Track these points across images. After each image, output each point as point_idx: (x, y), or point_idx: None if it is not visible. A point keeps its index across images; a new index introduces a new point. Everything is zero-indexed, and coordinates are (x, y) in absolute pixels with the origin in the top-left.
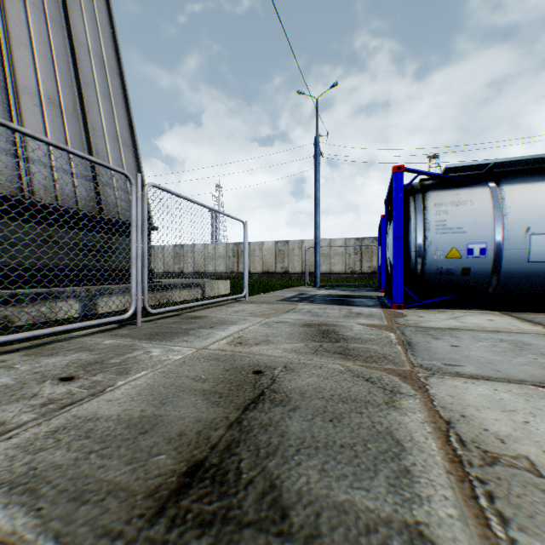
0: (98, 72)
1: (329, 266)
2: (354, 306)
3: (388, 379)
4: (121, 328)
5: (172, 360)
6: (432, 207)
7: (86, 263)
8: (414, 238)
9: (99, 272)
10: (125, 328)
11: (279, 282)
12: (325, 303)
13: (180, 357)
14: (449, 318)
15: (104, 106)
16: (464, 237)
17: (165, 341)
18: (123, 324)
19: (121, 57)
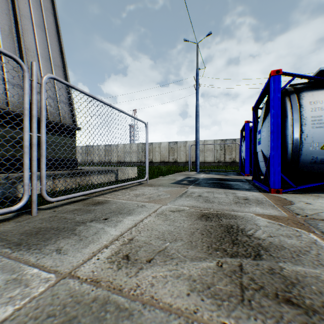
0: (34, 9)
1: (204, 158)
2: (235, 189)
3: None
4: (12, 219)
5: None
6: (307, 105)
7: (16, 154)
8: (291, 132)
9: None
10: (16, 219)
11: (171, 168)
12: (210, 186)
13: (9, 311)
14: None
15: (38, 34)
16: None
17: (32, 251)
18: (22, 212)
19: (55, 2)
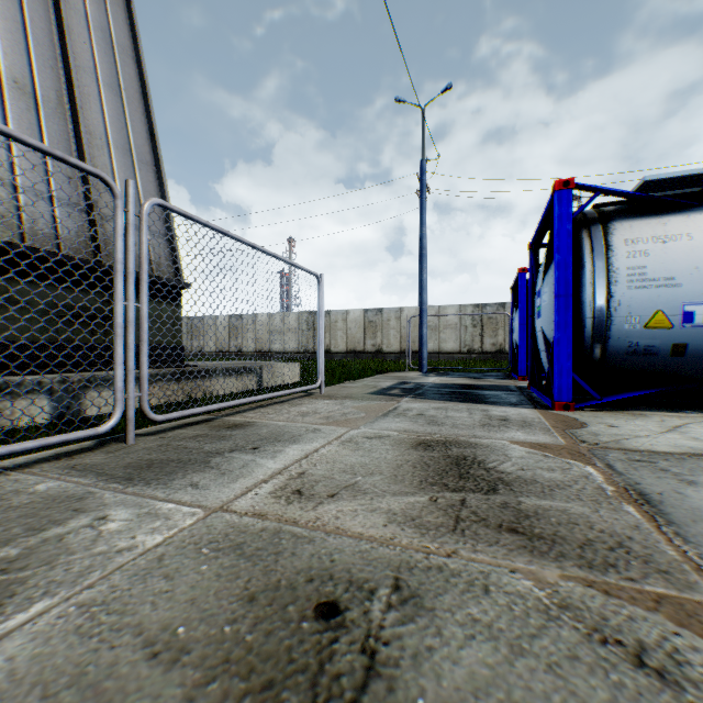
0: (101, 53)
1: (438, 343)
2: (490, 404)
3: (697, 655)
4: (96, 449)
5: (136, 551)
6: (620, 245)
7: (73, 337)
8: (590, 297)
9: (94, 350)
10: (103, 449)
11: (370, 364)
12: (443, 399)
13: (159, 538)
14: (665, 431)
15: (109, 102)
16: (677, 293)
17: (154, 486)
18: (106, 439)
19: (138, 35)
